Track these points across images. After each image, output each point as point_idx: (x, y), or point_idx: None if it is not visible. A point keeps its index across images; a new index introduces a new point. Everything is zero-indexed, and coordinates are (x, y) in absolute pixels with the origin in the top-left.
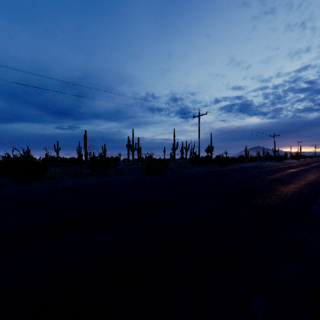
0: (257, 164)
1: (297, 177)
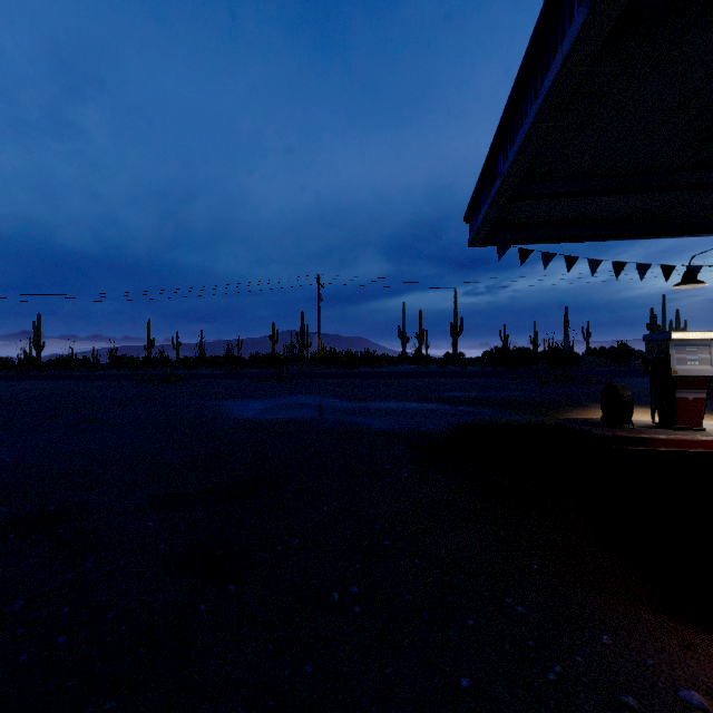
0: None
1: None
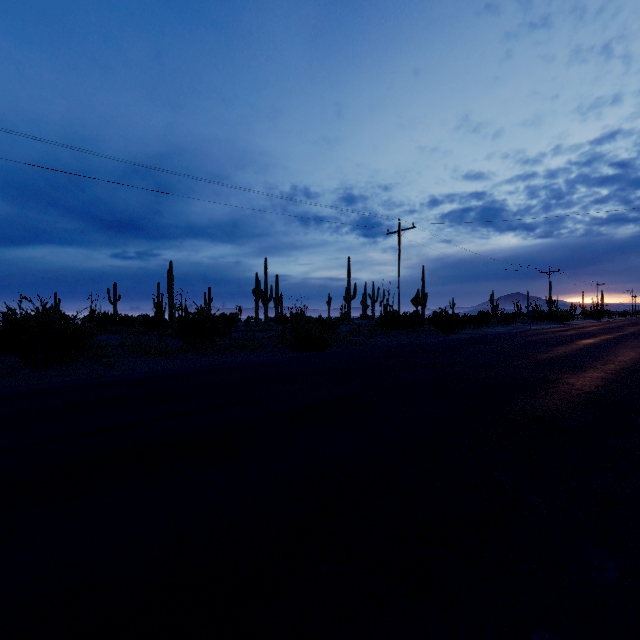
0: (516, 328)
1: (599, 356)
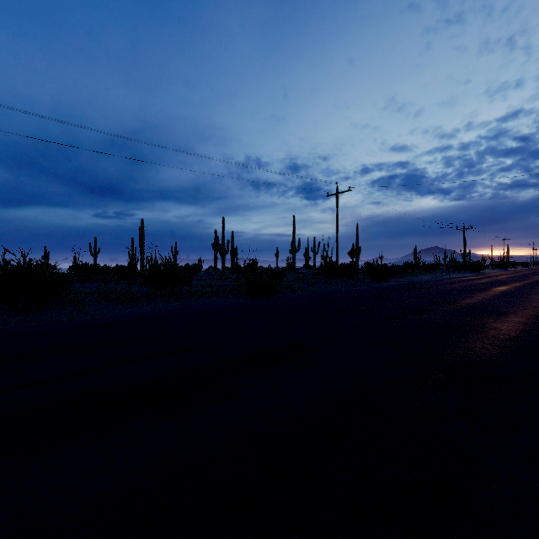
0: (437, 277)
1: (515, 302)
